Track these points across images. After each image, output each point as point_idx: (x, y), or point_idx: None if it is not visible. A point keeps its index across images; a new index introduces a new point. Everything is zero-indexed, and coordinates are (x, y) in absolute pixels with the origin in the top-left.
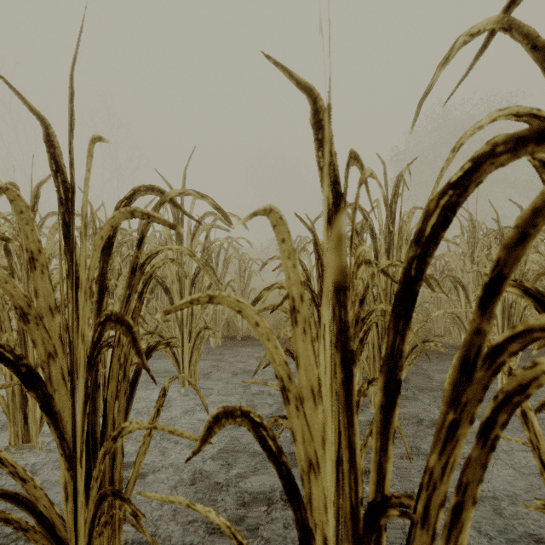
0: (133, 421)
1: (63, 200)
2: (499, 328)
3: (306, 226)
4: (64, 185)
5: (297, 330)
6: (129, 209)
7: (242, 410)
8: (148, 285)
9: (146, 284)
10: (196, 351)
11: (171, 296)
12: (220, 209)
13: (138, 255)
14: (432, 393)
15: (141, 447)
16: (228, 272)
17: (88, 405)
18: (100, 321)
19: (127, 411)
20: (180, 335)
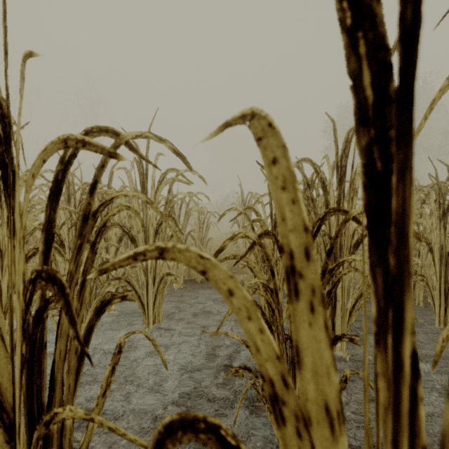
0: (66, 407)
1: (2, 138)
2: (437, 274)
3: None
4: (2, 121)
5: (298, 307)
6: (62, 138)
7: (207, 422)
8: (101, 234)
9: (100, 233)
10: (159, 295)
11: (137, 245)
12: (180, 153)
13: (90, 202)
14: None
15: (94, 409)
16: (189, 224)
17: (23, 375)
18: (31, 278)
19: (78, 371)
20: (145, 280)
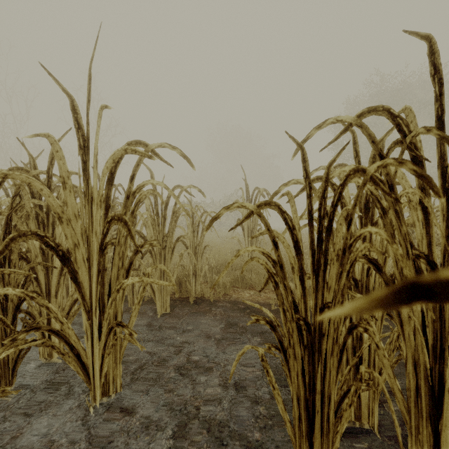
0: None
1: None
2: None
3: None
4: None
5: None
6: None
7: None
8: None
9: None
10: (108, 356)
11: (73, 268)
12: None
13: None
14: None
15: None
16: (180, 227)
17: None
18: None
19: None
20: (88, 326)
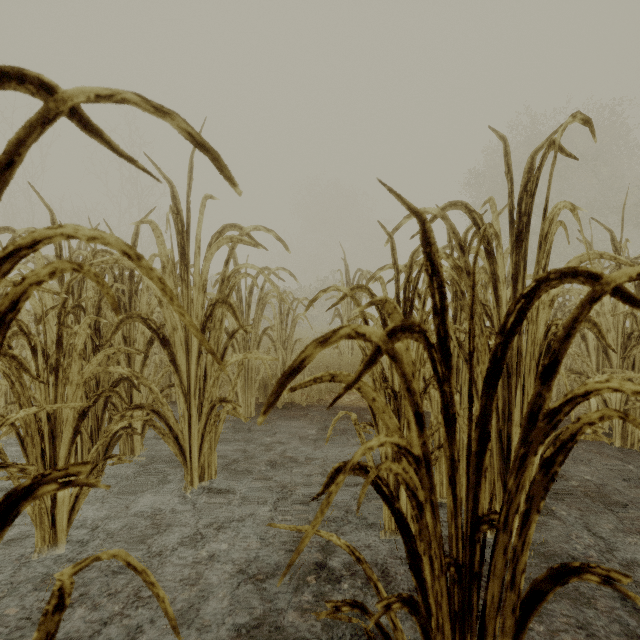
0: None
1: None
2: None
3: (402, 203)
4: None
5: None
6: None
7: None
8: (6, 330)
9: (1, 327)
10: (208, 434)
11: (172, 351)
12: (207, 145)
13: None
14: (572, 501)
15: None
16: (265, 317)
17: None
18: None
19: None
20: (186, 410)
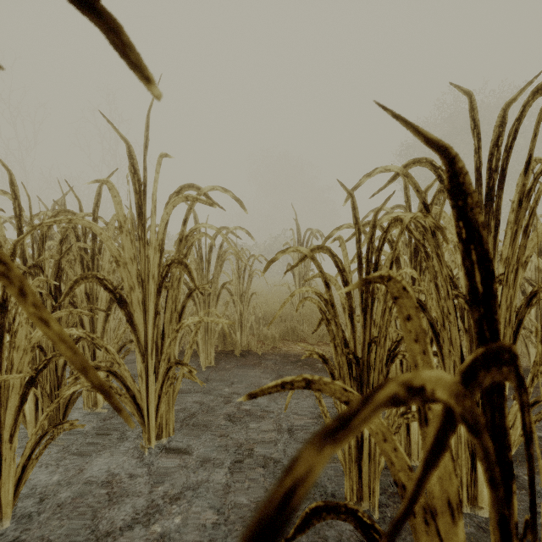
0: None
1: None
2: None
3: (416, 133)
4: None
5: None
6: None
7: None
8: None
9: None
10: (165, 395)
11: (129, 310)
12: (94, 0)
13: None
14: None
15: None
16: (224, 272)
17: None
18: None
19: None
20: (143, 369)
